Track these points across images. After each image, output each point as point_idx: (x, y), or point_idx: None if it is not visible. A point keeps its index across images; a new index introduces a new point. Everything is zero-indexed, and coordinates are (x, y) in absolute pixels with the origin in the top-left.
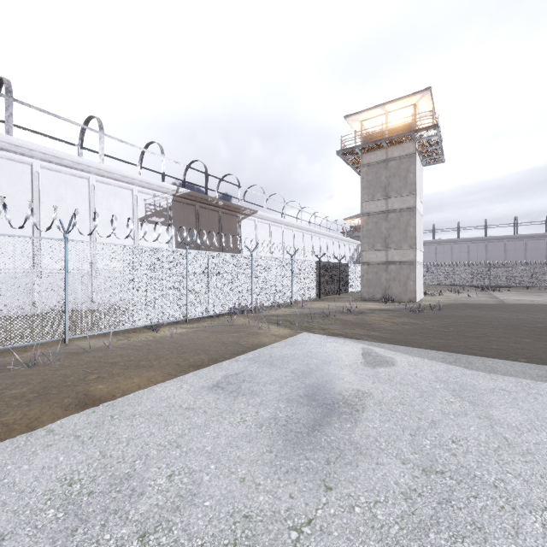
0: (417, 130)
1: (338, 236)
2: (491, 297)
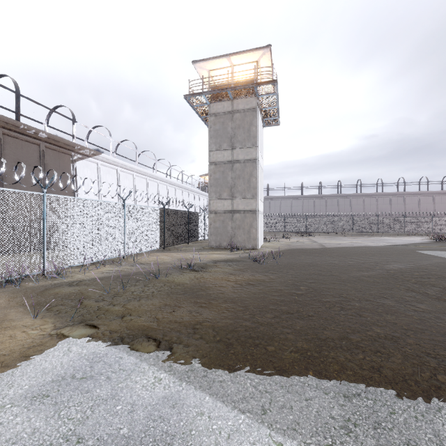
0: (259, 83)
1: (194, 189)
2: (313, 242)
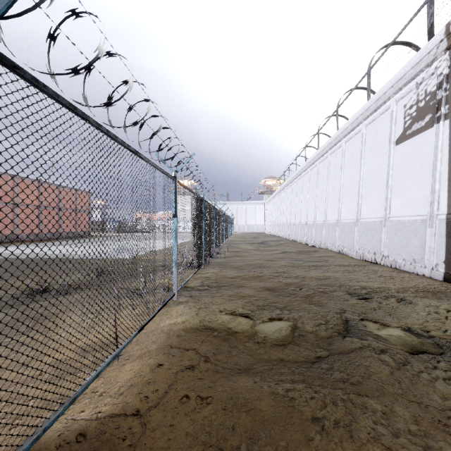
0: None
1: None
2: None
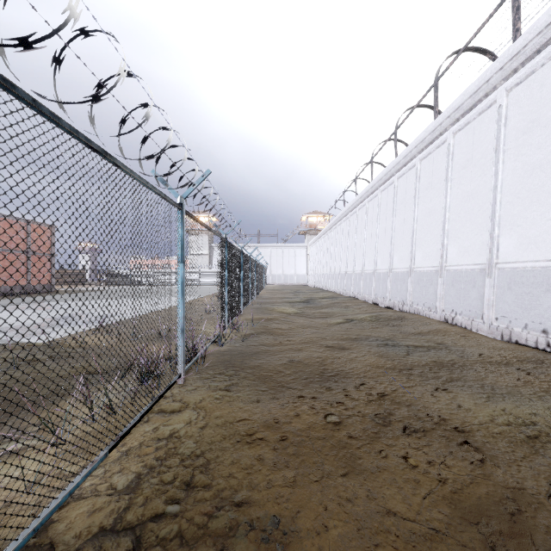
0: None
1: None
2: None
